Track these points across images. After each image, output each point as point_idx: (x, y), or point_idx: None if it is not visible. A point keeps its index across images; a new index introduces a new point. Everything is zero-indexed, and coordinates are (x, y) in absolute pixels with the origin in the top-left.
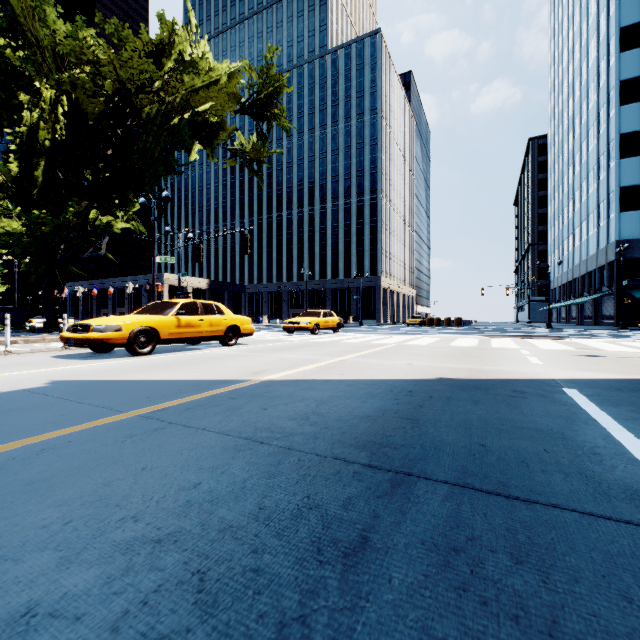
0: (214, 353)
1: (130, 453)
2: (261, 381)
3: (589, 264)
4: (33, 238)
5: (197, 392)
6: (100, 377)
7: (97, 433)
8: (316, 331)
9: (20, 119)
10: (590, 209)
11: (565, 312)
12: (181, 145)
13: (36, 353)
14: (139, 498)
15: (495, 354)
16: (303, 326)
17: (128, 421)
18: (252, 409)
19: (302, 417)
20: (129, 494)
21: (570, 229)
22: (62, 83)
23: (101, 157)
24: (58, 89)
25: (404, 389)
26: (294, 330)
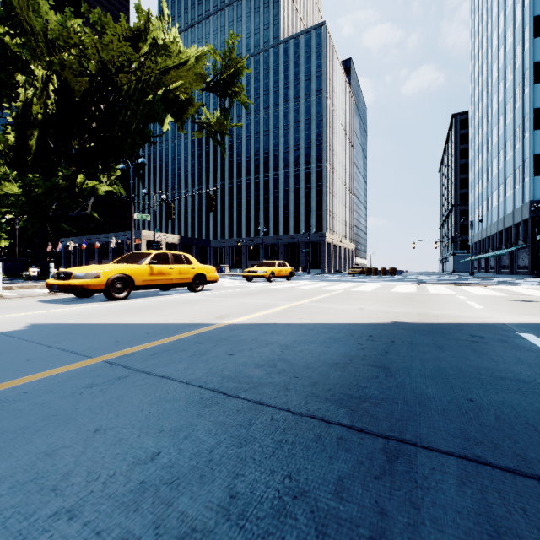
0: (183, 298)
1: (86, 408)
2: (226, 325)
3: (506, 221)
4: (28, 198)
5: (165, 336)
6: (76, 320)
7: (57, 382)
8: (272, 279)
9: (17, 96)
10: (507, 174)
11: (484, 263)
12: (155, 118)
13: (25, 298)
14: (83, 477)
15: (436, 299)
16: (260, 274)
17: (92, 368)
18: (218, 354)
19: (269, 364)
20: (72, 470)
21: (489, 191)
22: (52, 64)
23: (86, 129)
24: (49, 69)
25: (364, 333)
26: (253, 278)
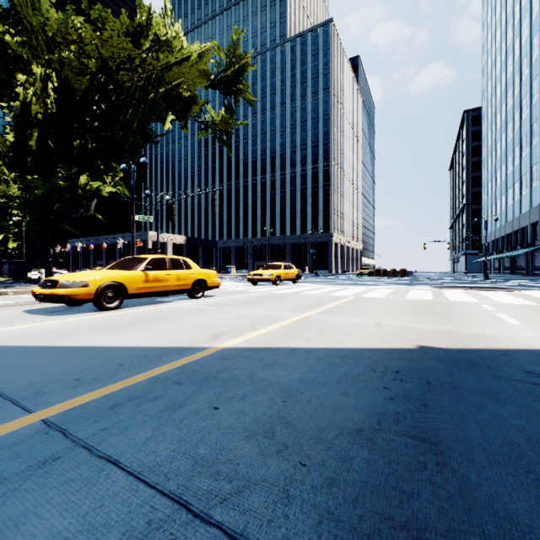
0: (180, 307)
1: None
2: (218, 350)
3: (522, 221)
4: (28, 200)
5: (140, 369)
6: (47, 341)
7: None
8: (277, 282)
9: (17, 96)
10: (523, 171)
11: (498, 264)
12: (156, 116)
13: (13, 306)
14: None
15: (460, 310)
16: (266, 278)
17: (18, 436)
18: (198, 408)
19: (265, 430)
20: None
21: (503, 190)
22: (51, 62)
23: (87, 128)
24: (48, 67)
25: (388, 367)
26: (258, 281)
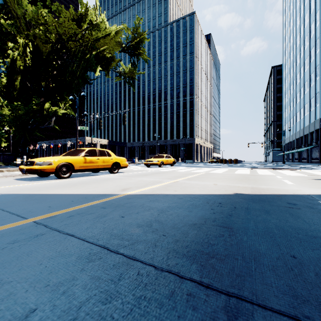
0: (104, 177)
1: None
2: (125, 195)
3: (305, 131)
4: (15, 117)
5: (83, 203)
6: (30, 192)
7: None
8: (162, 165)
9: (8, 55)
10: (305, 102)
11: (291, 156)
12: (91, 68)
13: (8, 177)
14: None
15: (263, 178)
16: (155, 163)
17: (22, 227)
18: (113, 217)
19: (147, 224)
20: None
21: (294, 113)
22: (28, 35)
23: (50, 75)
24: (27, 39)
25: (215, 201)
26: (150, 165)
